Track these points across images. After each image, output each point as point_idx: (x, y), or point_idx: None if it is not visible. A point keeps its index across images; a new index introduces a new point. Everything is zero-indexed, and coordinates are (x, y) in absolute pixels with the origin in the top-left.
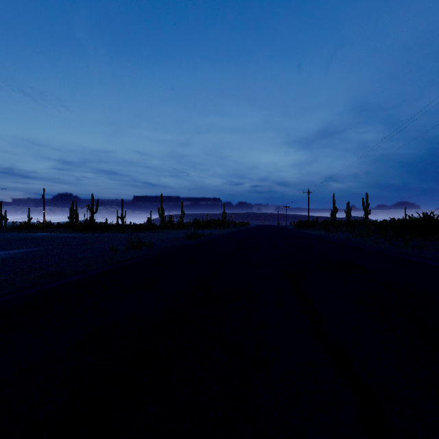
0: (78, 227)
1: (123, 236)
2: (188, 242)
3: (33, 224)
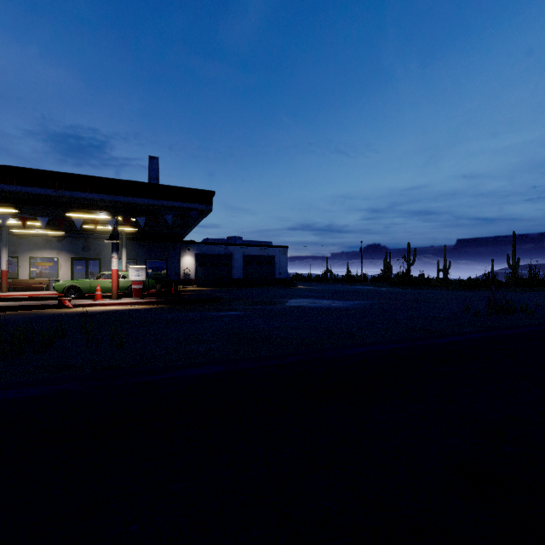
0: (395, 281)
1: (457, 295)
2: None
3: (352, 277)
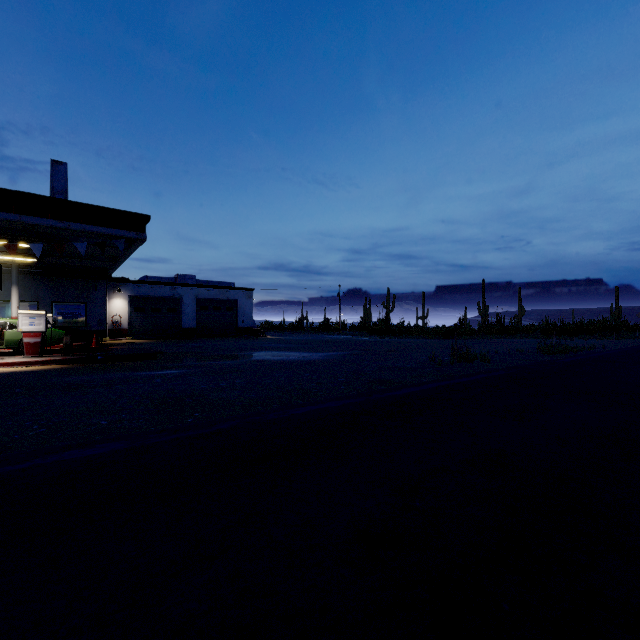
0: (373, 329)
1: (431, 344)
2: (548, 358)
3: (329, 325)
